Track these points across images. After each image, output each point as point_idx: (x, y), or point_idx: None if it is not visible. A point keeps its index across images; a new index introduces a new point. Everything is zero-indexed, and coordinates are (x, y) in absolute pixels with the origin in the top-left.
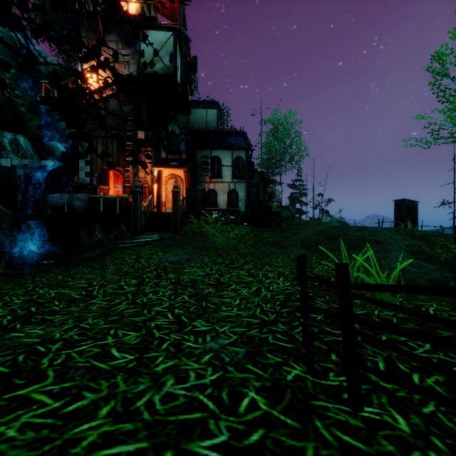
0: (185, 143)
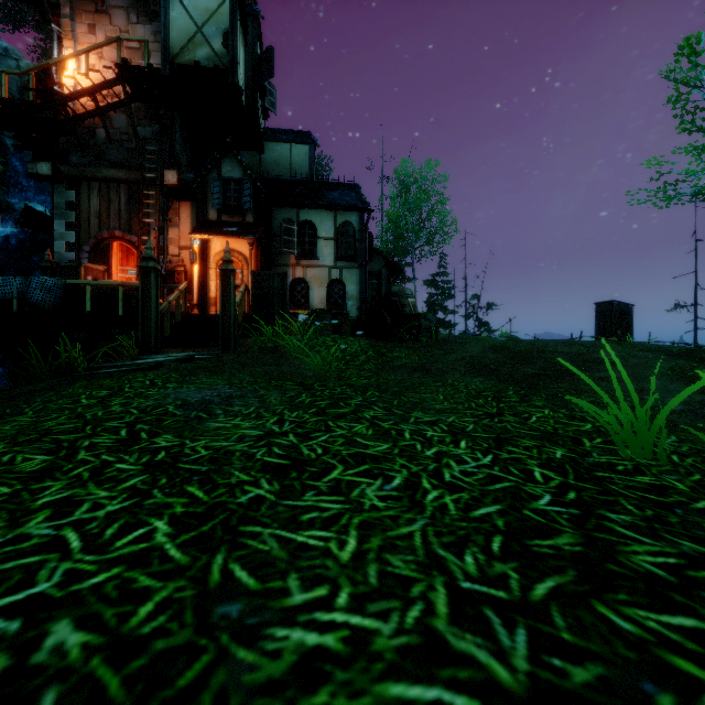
0: (252, 195)
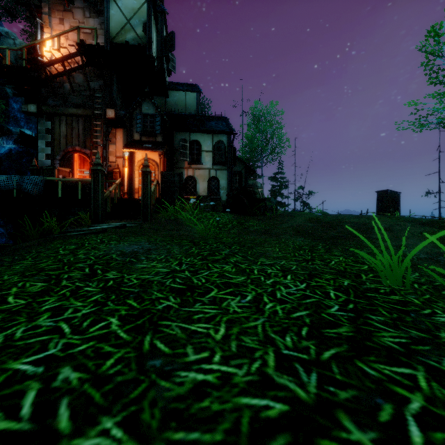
0: (161, 124)
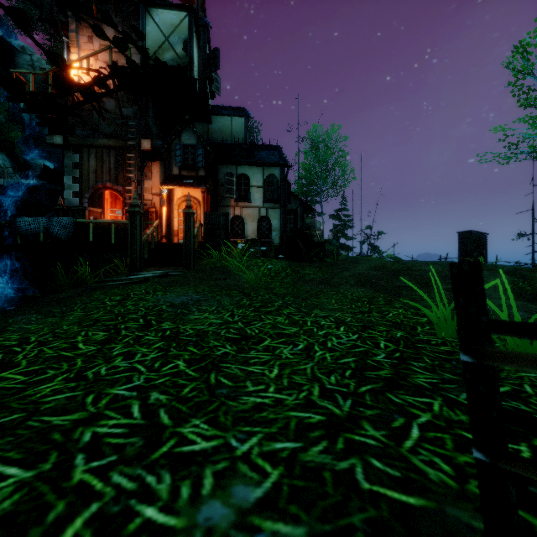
0: (204, 156)
